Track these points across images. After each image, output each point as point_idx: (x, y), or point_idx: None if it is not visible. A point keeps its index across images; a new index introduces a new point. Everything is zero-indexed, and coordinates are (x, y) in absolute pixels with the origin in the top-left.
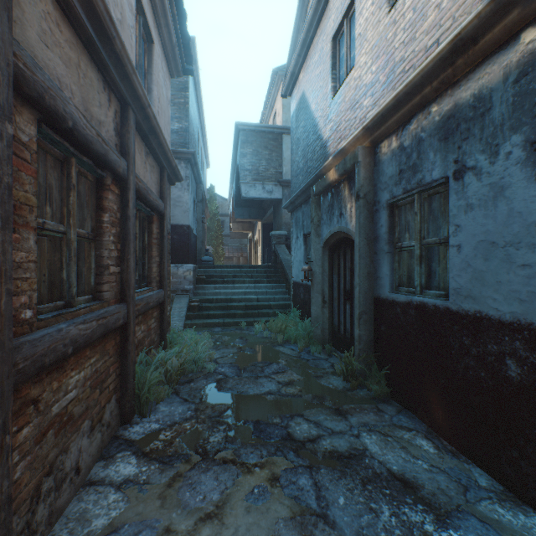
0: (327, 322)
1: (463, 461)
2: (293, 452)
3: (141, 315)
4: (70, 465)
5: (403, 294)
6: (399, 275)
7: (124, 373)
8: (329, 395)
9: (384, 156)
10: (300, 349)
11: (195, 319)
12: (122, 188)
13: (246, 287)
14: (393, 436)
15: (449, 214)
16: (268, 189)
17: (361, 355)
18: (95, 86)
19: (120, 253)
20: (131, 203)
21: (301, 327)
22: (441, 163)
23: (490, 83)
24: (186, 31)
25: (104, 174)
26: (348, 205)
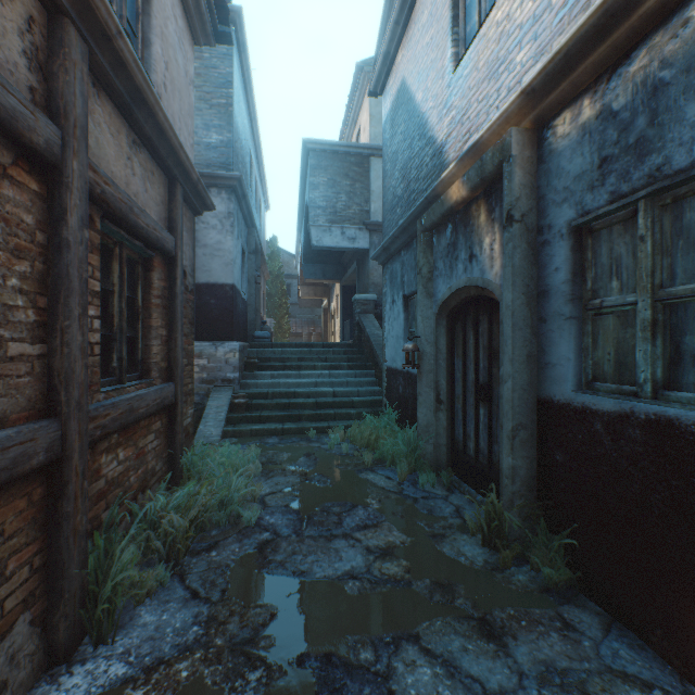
0: (445, 435)
1: None
2: None
3: (116, 432)
4: None
5: (611, 397)
6: (596, 361)
7: (55, 560)
8: (462, 582)
9: (563, 140)
10: (401, 478)
11: (240, 423)
12: (51, 182)
13: (318, 375)
14: None
15: None
16: (349, 235)
17: (516, 503)
18: None
19: (46, 315)
20: (75, 217)
21: (402, 441)
22: None
23: None
24: None
25: None
26: (487, 239)
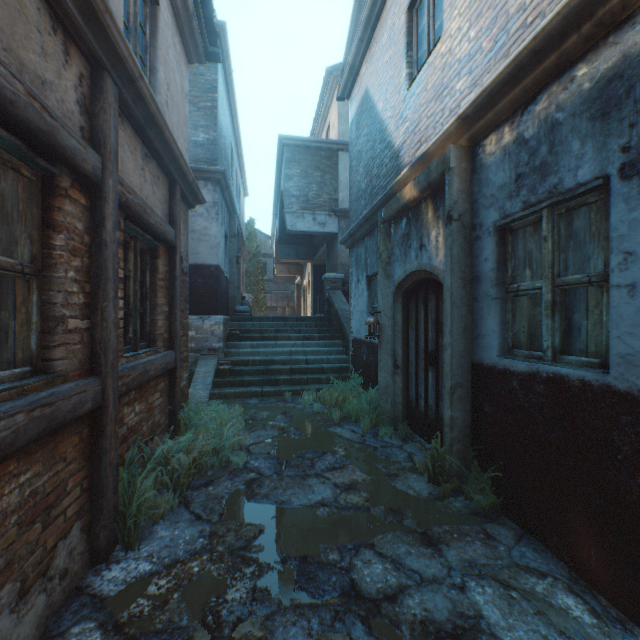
0: (401, 395)
1: None
2: (361, 624)
3: (134, 390)
4: None
5: (523, 360)
6: (514, 332)
7: (97, 484)
8: (410, 508)
9: (490, 157)
10: (363, 431)
11: (225, 387)
12: (94, 197)
13: (292, 345)
14: (517, 587)
15: (611, 235)
16: (320, 221)
17: (454, 447)
18: (30, 17)
19: (90, 298)
20: (110, 222)
21: (365, 400)
22: (596, 155)
23: None
24: None
25: (52, 169)
26: (433, 232)
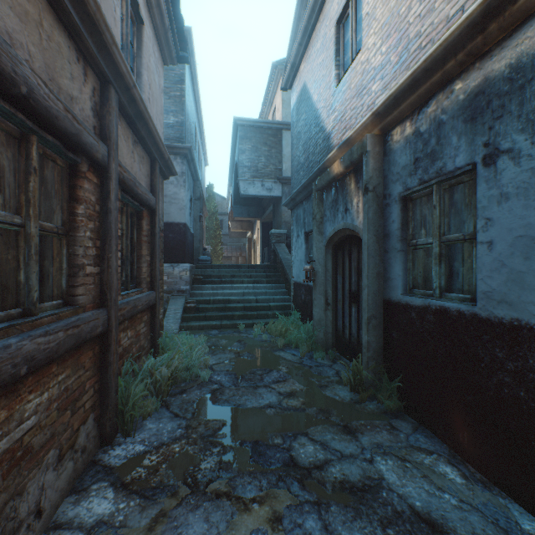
0: (331, 326)
1: (497, 494)
2: (298, 483)
3: (127, 320)
4: (27, 509)
5: (419, 297)
6: (414, 276)
7: (104, 387)
8: (336, 409)
9: (396, 144)
10: (301, 354)
11: (191, 321)
12: (102, 176)
13: (245, 288)
14: (411, 461)
15: (477, 206)
16: (267, 187)
17: (370, 363)
18: (64, 54)
19: (99, 251)
20: (113, 195)
21: (303, 331)
22: (467, 148)
23: (532, 48)
24: (179, 13)
25: (77, 159)
26: (355, 200)
